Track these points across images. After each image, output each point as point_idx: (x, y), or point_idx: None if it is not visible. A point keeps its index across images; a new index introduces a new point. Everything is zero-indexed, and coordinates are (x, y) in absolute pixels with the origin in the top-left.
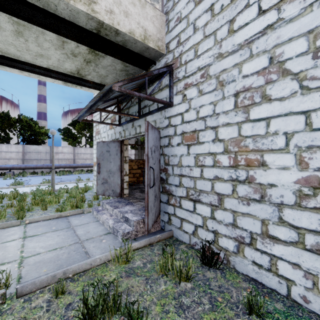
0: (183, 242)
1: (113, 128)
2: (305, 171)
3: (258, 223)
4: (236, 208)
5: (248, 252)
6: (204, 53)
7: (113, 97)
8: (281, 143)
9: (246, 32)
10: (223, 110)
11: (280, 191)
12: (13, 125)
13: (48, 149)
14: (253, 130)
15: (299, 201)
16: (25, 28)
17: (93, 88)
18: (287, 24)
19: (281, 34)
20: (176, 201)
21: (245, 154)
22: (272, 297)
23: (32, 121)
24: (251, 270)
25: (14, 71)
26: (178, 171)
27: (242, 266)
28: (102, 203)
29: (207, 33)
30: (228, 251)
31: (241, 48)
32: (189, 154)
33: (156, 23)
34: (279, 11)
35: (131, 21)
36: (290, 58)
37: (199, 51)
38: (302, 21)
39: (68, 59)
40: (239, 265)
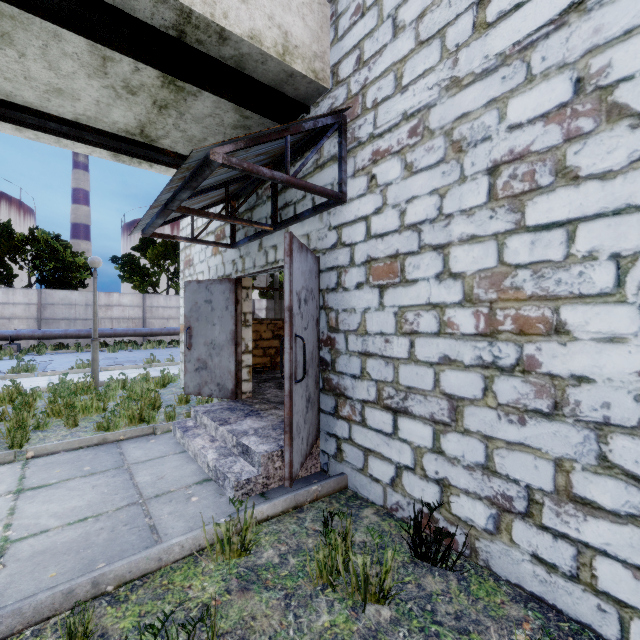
0: (369, 501)
1: (220, 252)
2: None
3: (546, 466)
4: (492, 430)
5: (521, 532)
6: (417, 80)
7: (216, 183)
8: (604, 279)
9: (517, 24)
10: (461, 207)
11: (601, 394)
12: (20, 249)
13: (91, 298)
14: (533, 250)
15: None
16: (16, 24)
17: (177, 167)
18: None
19: (604, 21)
20: (354, 410)
21: (514, 306)
22: None
23: (59, 241)
24: (530, 576)
25: (4, 127)
26: (358, 345)
27: (508, 565)
28: (194, 412)
29: (423, 36)
30: (474, 527)
31: (504, 62)
32: (383, 306)
33: (309, 20)
34: None
35: (254, 12)
36: (627, 77)
37: (406, 76)
38: None
39: (118, 100)
40: (499, 562)
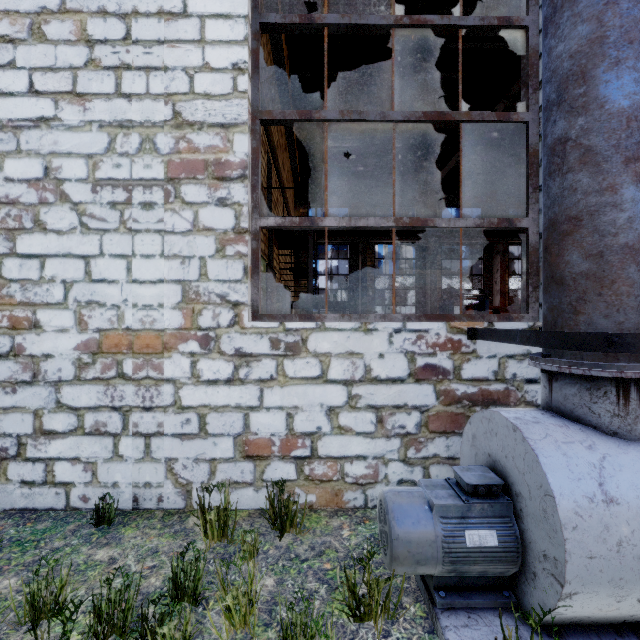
0: None
1: None
2: (85, 333)
3: (29, 417)
4: None
5: (14, 470)
6: None
7: None
8: (59, 295)
9: (12, 107)
10: None
11: (58, 364)
12: None
13: None
14: (22, 271)
15: (79, 373)
16: None
17: None
18: (67, 131)
19: (59, 140)
20: None
21: (9, 309)
22: (41, 519)
23: None
24: (19, 497)
25: None
26: None
27: (5, 498)
28: None
29: None
30: None
31: (3, 128)
32: None
33: None
34: (57, 106)
35: None
36: (69, 179)
37: None
38: (82, 138)
39: None
40: None
